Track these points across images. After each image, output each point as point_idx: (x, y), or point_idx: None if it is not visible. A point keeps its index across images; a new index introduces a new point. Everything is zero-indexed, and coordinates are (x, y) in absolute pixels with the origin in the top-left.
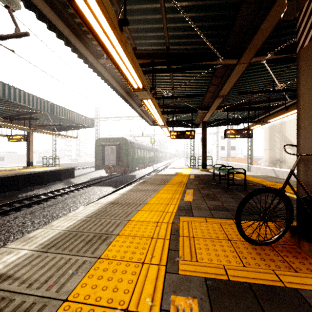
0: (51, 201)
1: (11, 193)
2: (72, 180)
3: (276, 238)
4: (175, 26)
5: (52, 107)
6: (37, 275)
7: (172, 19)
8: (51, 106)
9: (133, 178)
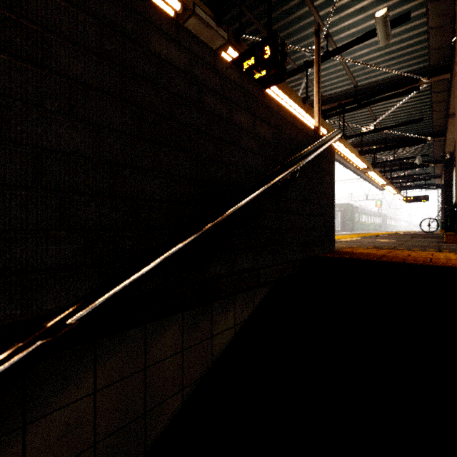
0: None
1: None
2: None
3: (433, 231)
4: (403, 157)
5: None
6: None
7: (401, 156)
8: None
9: None
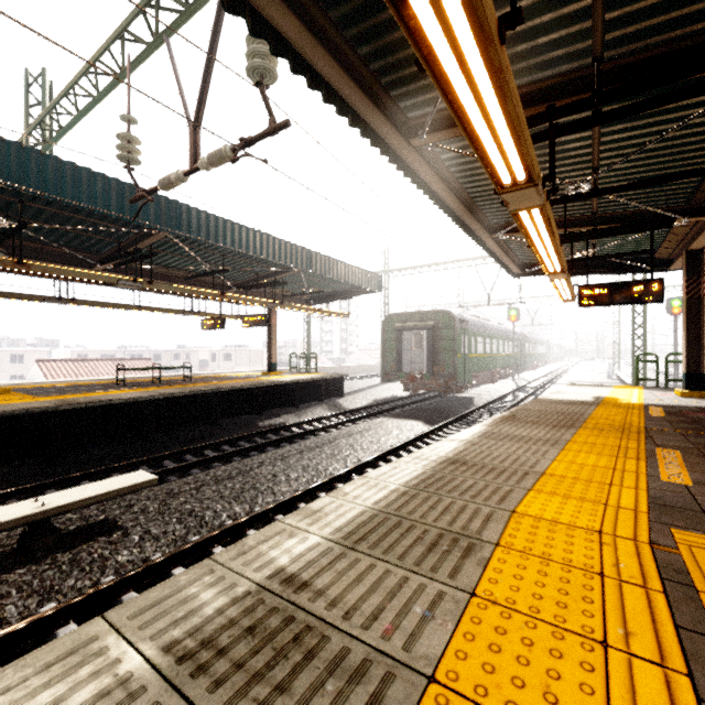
0: (311, 439)
1: (249, 419)
2: (341, 401)
3: None
4: None
5: (308, 257)
6: (352, 596)
7: None
8: (307, 257)
9: (467, 404)
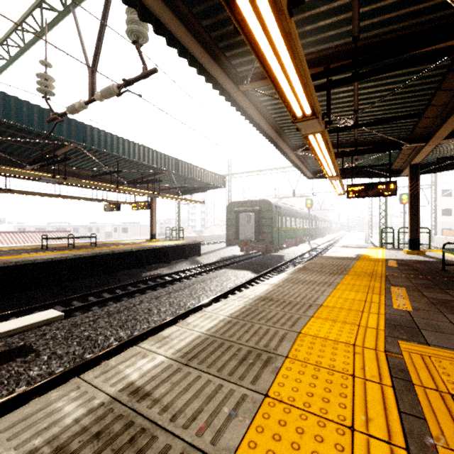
0: (177, 284)
1: (136, 271)
2: (199, 258)
3: None
4: None
5: (177, 164)
6: (180, 402)
7: None
8: (175, 163)
9: (280, 260)
